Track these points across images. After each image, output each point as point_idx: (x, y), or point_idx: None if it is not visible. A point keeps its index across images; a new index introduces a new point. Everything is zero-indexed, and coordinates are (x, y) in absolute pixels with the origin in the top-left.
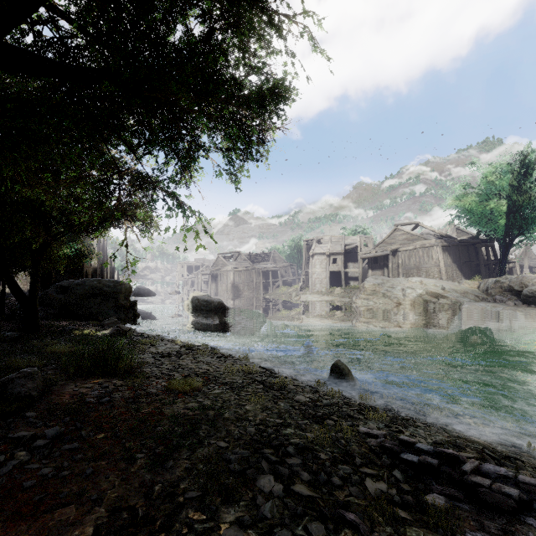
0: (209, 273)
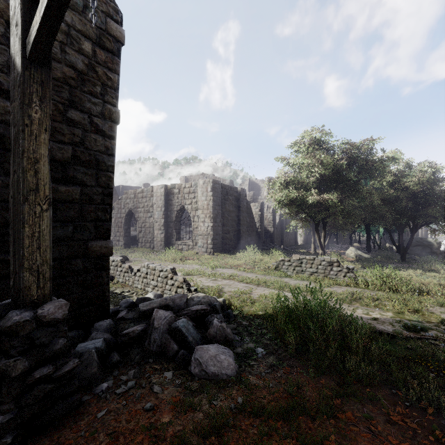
0: None
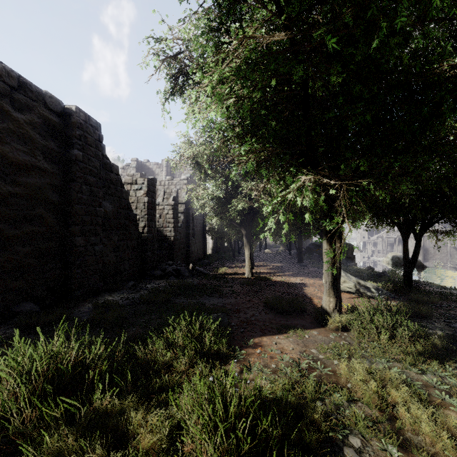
0: (396, 237)
